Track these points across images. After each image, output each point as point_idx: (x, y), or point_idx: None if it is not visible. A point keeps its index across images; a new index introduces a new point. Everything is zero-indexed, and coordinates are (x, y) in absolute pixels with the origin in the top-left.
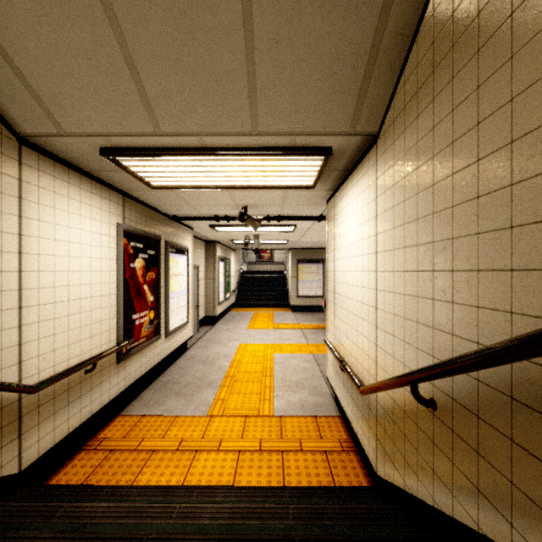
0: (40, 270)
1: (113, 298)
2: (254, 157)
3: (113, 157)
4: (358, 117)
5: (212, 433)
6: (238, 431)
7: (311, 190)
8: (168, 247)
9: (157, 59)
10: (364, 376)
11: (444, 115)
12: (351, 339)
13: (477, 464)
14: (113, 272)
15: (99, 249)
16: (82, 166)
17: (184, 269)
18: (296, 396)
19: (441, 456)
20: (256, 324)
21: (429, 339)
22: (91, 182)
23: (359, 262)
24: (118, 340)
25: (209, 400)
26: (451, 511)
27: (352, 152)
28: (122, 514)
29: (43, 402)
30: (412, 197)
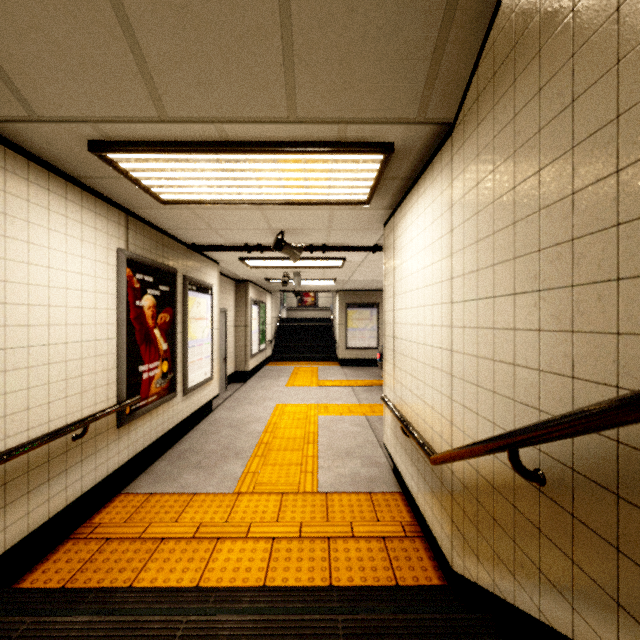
0: (7, 302)
1: (113, 344)
2: (292, 155)
3: (105, 154)
4: (429, 97)
5: (240, 515)
6: (272, 512)
7: (364, 209)
8: (186, 283)
9: (157, 5)
10: (435, 441)
11: (558, 67)
12: (417, 393)
13: (616, 565)
14: (113, 310)
15: (93, 280)
16: (68, 170)
17: (207, 312)
18: (346, 468)
19: (553, 550)
20: (296, 381)
21: (534, 386)
22: (82, 193)
23: (428, 293)
24: (120, 397)
25: (237, 473)
26: (571, 630)
27: (419, 151)
28: (107, 632)
29: (12, 478)
30: (505, 194)
